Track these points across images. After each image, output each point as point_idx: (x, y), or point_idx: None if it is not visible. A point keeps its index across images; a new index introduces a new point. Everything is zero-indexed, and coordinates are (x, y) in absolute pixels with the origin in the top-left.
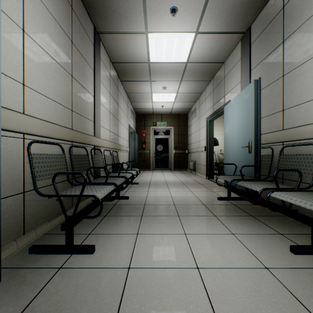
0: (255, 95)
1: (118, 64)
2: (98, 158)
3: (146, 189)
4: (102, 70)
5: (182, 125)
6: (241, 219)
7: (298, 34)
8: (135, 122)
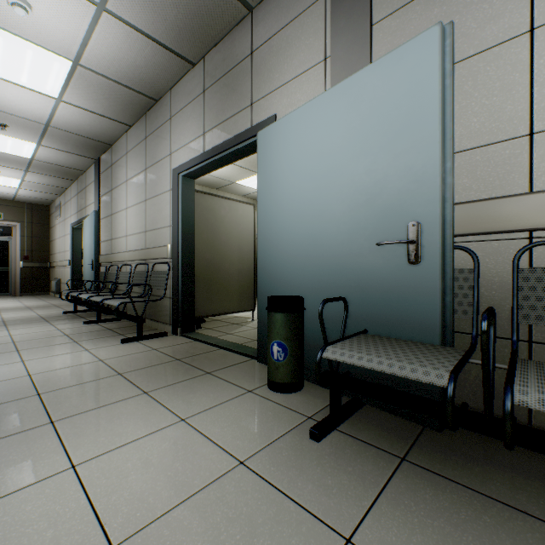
0: (95, 223)
1: None
2: None
3: None
4: None
5: (40, 223)
6: (71, 320)
7: (116, 192)
8: None
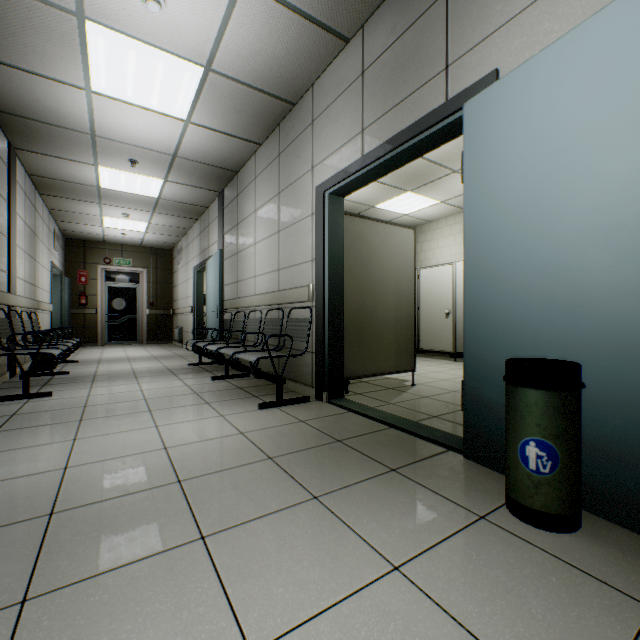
0: (220, 263)
1: (41, 178)
2: (17, 323)
3: (95, 365)
4: (17, 194)
5: (164, 268)
6: (197, 373)
7: (242, 226)
8: (62, 255)
